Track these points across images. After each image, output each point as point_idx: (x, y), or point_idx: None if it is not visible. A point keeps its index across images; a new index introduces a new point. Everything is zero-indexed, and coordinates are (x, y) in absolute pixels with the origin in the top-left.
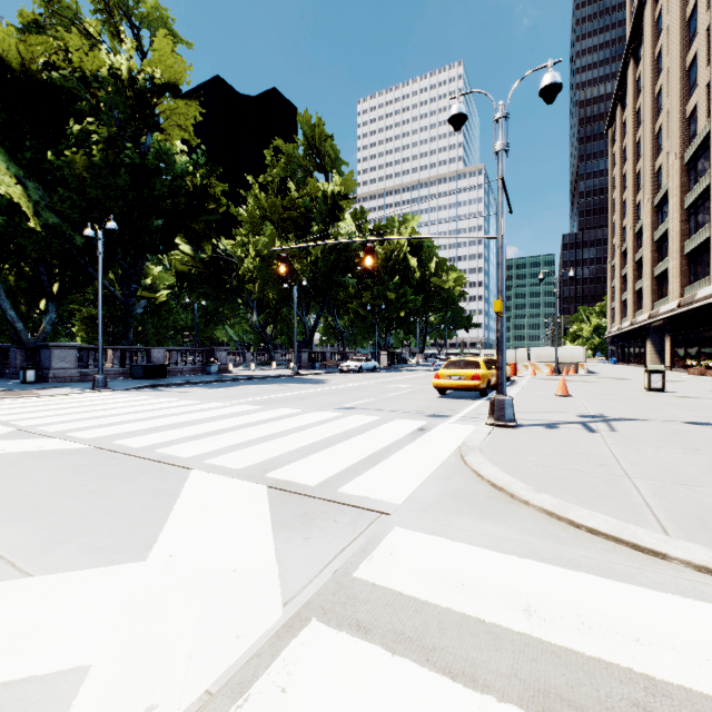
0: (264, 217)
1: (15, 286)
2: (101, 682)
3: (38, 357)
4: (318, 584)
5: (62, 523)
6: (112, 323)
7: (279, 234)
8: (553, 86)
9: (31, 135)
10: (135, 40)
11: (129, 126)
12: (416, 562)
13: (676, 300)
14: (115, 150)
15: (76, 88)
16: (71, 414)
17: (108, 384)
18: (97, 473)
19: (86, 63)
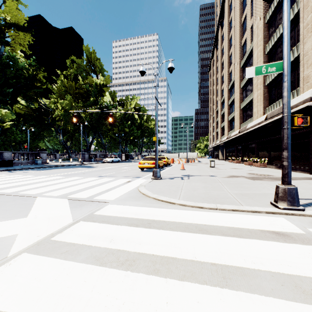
0: (66, 91)
1: None
2: (23, 235)
3: None
4: (83, 216)
5: None
6: None
7: (74, 99)
8: (171, 68)
9: None
10: None
11: None
12: (112, 210)
13: (226, 136)
14: None
15: None
16: None
17: None
18: None
19: None
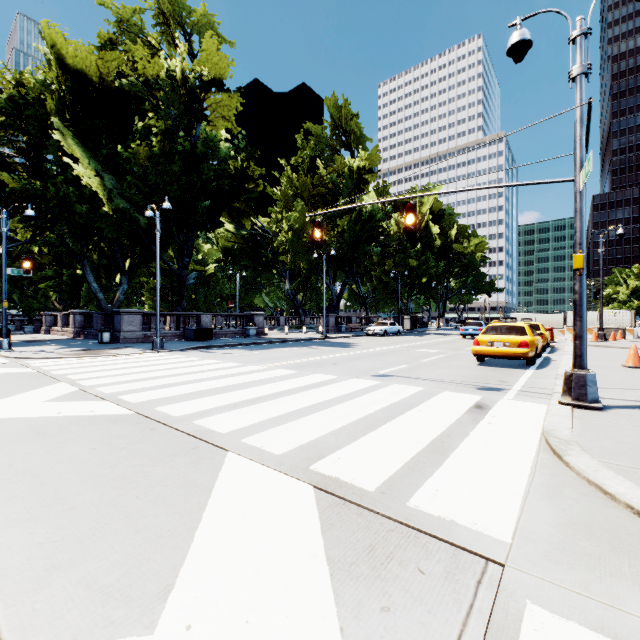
0: (295, 195)
1: (98, 263)
2: None
3: (113, 322)
4: None
5: (74, 529)
6: (172, 292)
7: (309, 209)
8: None
9: (108, 136)
10: (186, 43)
11: (182, 120)
12: None
13: None
14: (170, 141)
15: (140, 91)
16: (128, 374)
17: (165, 345)
18: (132, 449)
19: (148, 69)
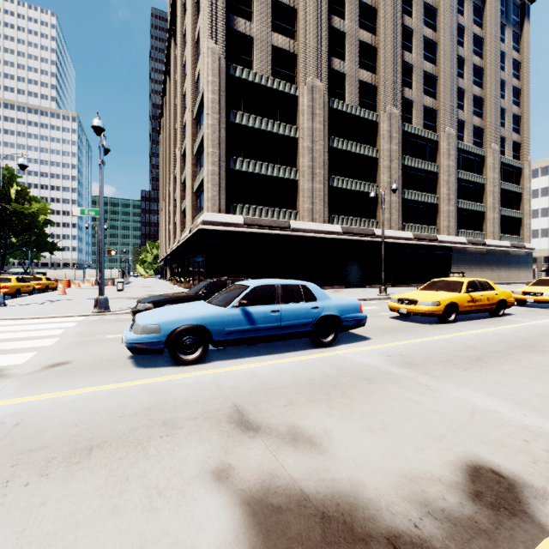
0: None
1: None
2: None
3: None
4: None
5: None
6: None
7: None
8: (23, 165)
9: None
10: None
11: None
12: None
13: (171, 246)
14: None
15: None
16: None
17: None
18: None
19: None
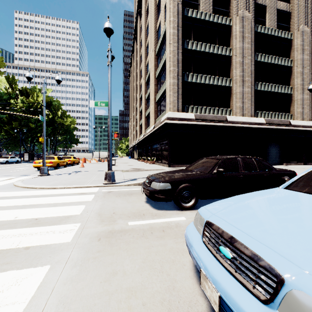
0: None
1: None
2: None
3: None
4: None
5: None
6: None
7: None
8: (59, 80)
9: None
10: None
11: None
12: None
13: (138, 139)
14: None
15: None
16: None
17: None
18: None
19: None
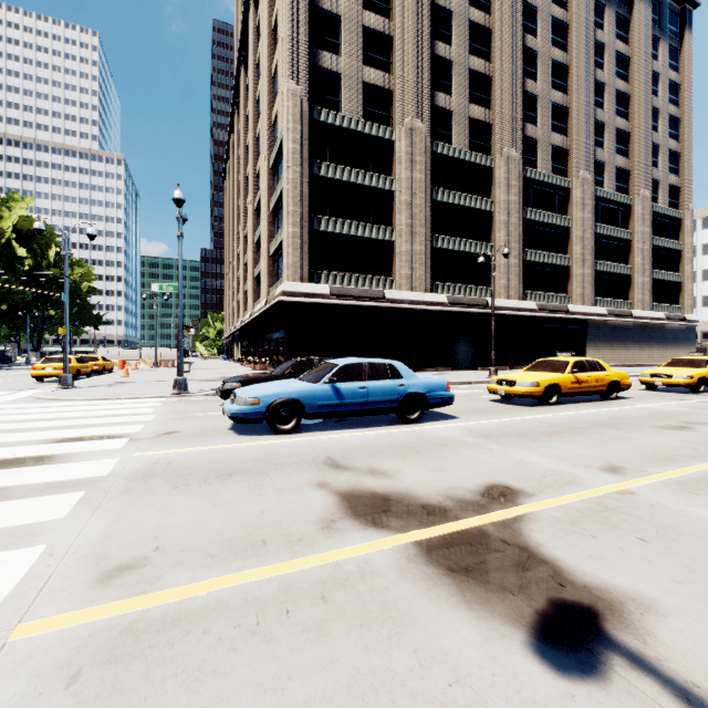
0: None
1: None
2: None
3: None
4: None
5: None
6: None
7: None
8: (92, 235)
9: None
10: None
11: None
12: None
13: (241, 320)
14: None
15: None
16: None
17: None
18: None
19: None
